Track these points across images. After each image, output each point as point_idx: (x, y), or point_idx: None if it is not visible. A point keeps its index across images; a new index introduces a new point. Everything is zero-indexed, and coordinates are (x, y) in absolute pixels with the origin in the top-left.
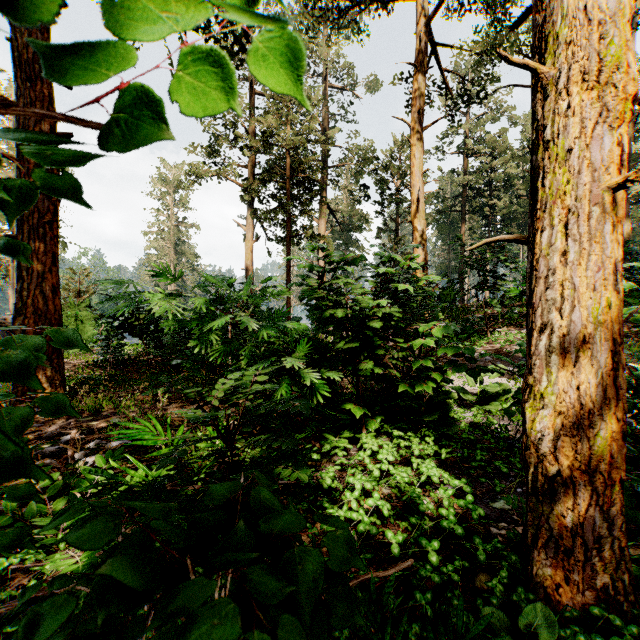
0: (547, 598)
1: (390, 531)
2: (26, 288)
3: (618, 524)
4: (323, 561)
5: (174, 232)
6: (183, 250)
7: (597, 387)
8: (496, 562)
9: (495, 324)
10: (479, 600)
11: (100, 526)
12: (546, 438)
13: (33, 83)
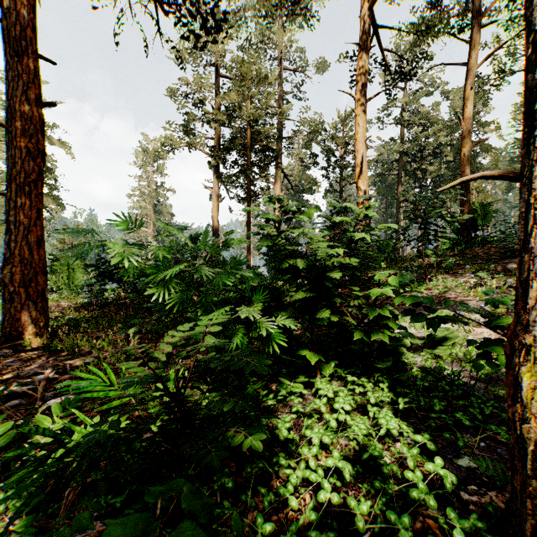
0: None
1: (353, 498)
2: (14, 240)
3: None
4: None
5: (153, 195)
6: (161, 210)
7: None
8: None
9: (432, 272)
10: None
11: None
12: None
13: (20, 57)
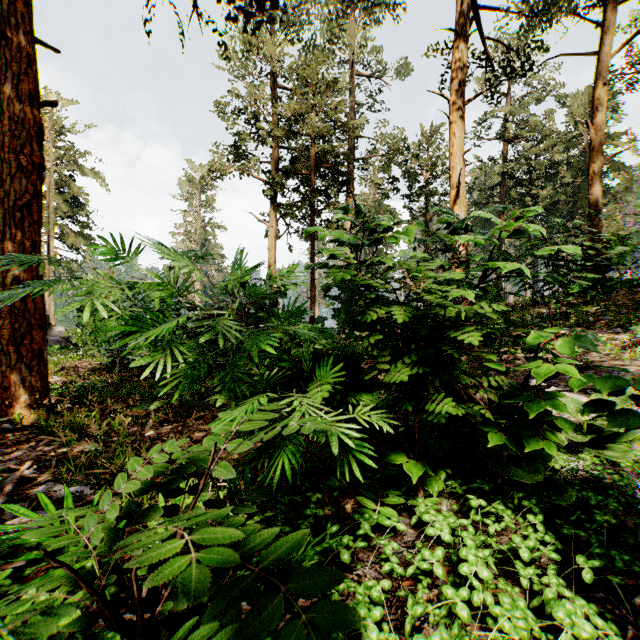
0: None
1: None
2: (1, 283)
3: None
4: None
5: (200, 233)
6: (209, 250)
7: None
8: None
9: (557, 325)
10: None
11: None
12: None
13: (8, 40)
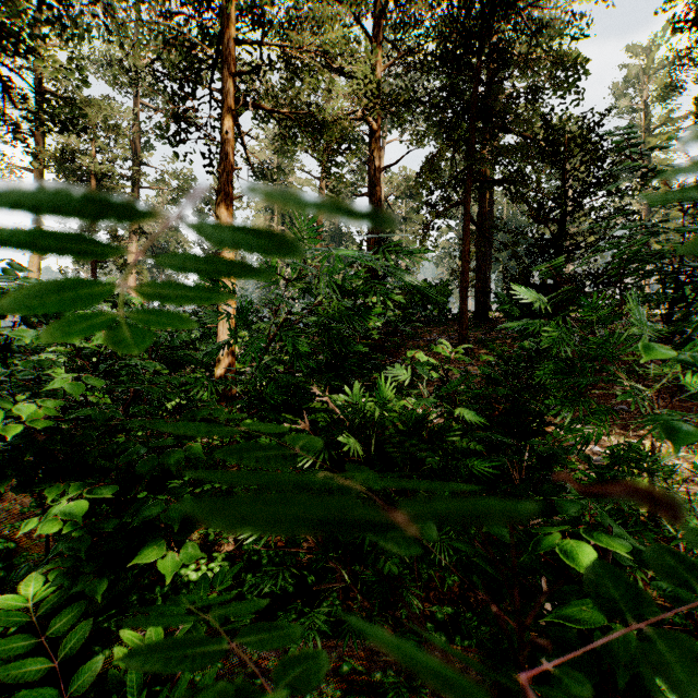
0: None
1: None
2: None
3: (234, 393)
4: None
5: None
6: None
7: (229, 363)
8: None
9: None
10: None
11: None
12: (219, 376)
13: None
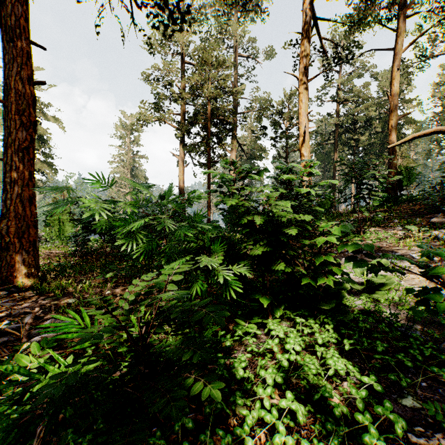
0: None
1: (306, 441)
2: (9, 198)
3: None
4: None
5: (130, 161)
6: (136, 174)
7: None
8: None
9: (365, 225)
10: None
11: None
12: None
13: (14, 42)
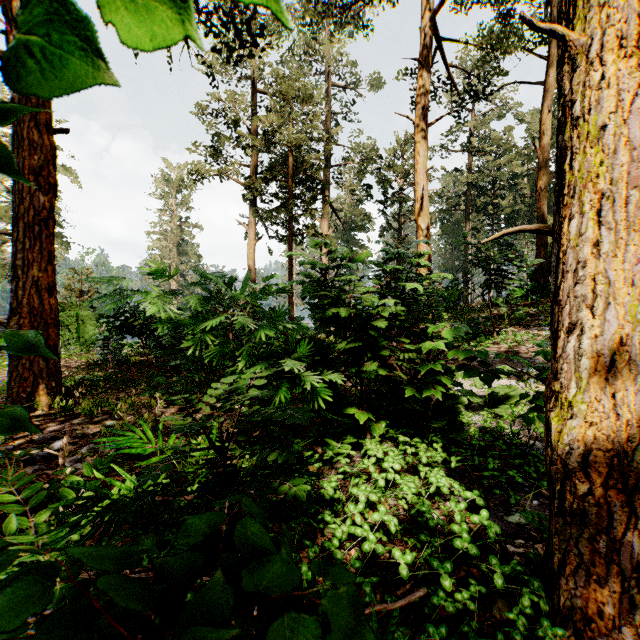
0: (577, 633)
1: (398, 550)
2: (21, 287)
3: None
4: (321, 634)
5: (177, 232)
6: (186, 250)
7: (635, 395)
8: (516, 587)
9: (501, 324)
10: (500, 634)
11: (24, 592)
12: (575, 452)
13: None
